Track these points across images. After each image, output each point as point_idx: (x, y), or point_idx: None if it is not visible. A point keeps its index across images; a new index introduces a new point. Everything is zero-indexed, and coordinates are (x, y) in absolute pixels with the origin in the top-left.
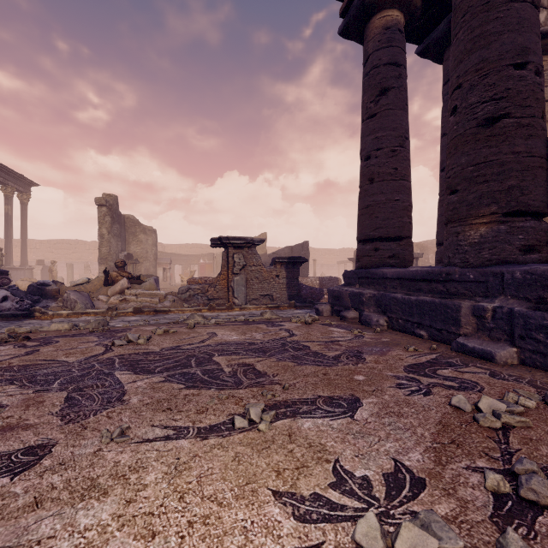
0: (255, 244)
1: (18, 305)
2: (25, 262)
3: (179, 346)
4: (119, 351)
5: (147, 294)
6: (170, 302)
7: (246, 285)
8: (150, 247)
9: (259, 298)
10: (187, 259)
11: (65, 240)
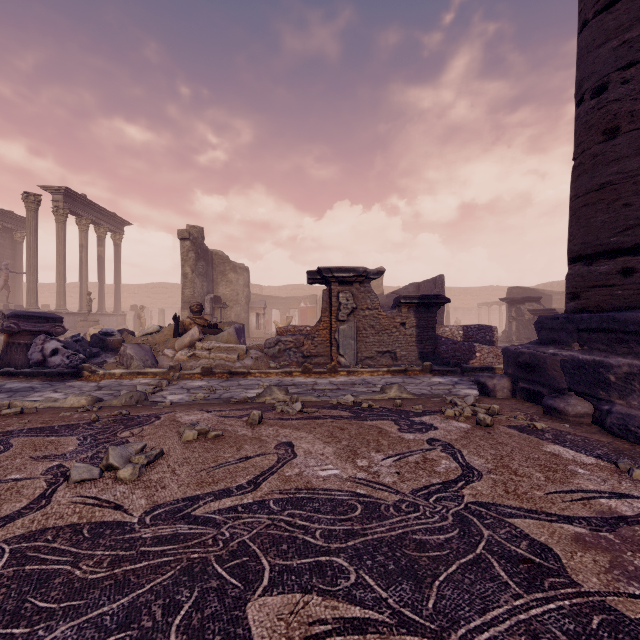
0: (370, 277)
1: (68, 360)
2: (118, 307)
3: (194, 500)
4: (53, 509)
5: (223, 349)
6: (253, 360)
7: (356, 337)
8: (241, 288)
9: (375, 356)
10: (285, 303)
11: (161, 283)
